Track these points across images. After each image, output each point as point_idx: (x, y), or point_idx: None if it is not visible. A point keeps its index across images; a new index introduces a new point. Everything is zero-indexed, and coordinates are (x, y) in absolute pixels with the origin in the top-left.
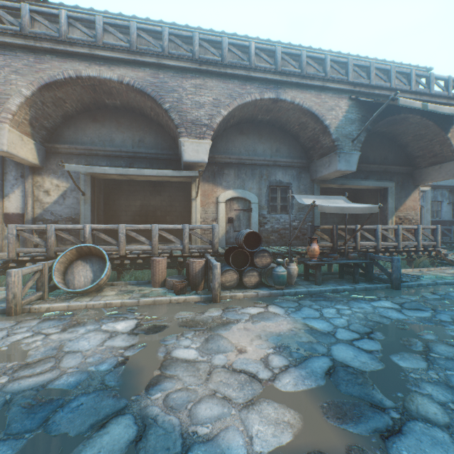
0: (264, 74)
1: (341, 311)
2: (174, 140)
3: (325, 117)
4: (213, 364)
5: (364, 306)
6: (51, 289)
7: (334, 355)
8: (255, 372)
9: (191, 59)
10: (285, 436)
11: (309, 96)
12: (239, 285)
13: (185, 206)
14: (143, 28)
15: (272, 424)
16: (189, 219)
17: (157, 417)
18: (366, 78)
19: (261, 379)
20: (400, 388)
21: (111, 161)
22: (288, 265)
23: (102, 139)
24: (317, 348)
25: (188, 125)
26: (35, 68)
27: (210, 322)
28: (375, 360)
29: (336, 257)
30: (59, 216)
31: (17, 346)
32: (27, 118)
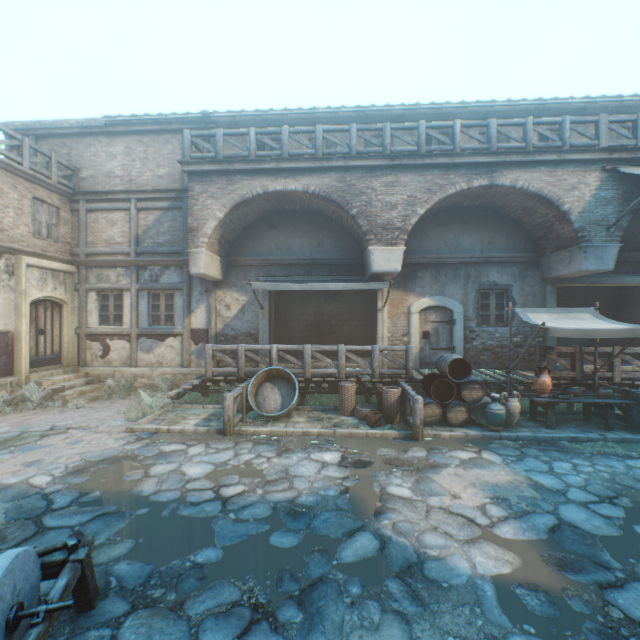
0: (473, 158)
1: (578, 468)
2: (358, 242)
3: (562, 200)
4: (429, 504)
5: (615, 464)
6: (246, 411)
7: (561, 514)
8: (472, 517)
9: (382, 155)
10: (505, 568)
11: (538, 175)
12: (441, 420)
13: (365, 313)
14: (329, 130)
15: (492, 559)
16: (369, 329)
17: (391, 537)
18: (630, 137)
19: (479, 524)
20: (634, 555)
21: (288, 270)
22: (506, 401)
23: (279, 247)
24: (541, 505)
25: (377, 231)
26: (227, 190)
27: (416, 463)
28: (612, 526)
29: (578, 393)
30: (239, 331)
31: (251, 465)
32: (217, 238)
